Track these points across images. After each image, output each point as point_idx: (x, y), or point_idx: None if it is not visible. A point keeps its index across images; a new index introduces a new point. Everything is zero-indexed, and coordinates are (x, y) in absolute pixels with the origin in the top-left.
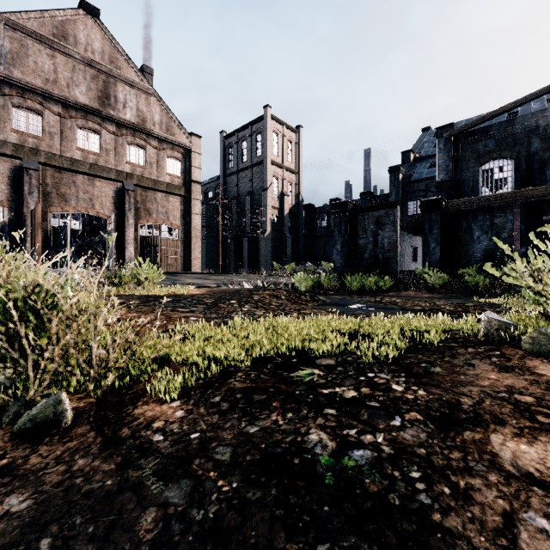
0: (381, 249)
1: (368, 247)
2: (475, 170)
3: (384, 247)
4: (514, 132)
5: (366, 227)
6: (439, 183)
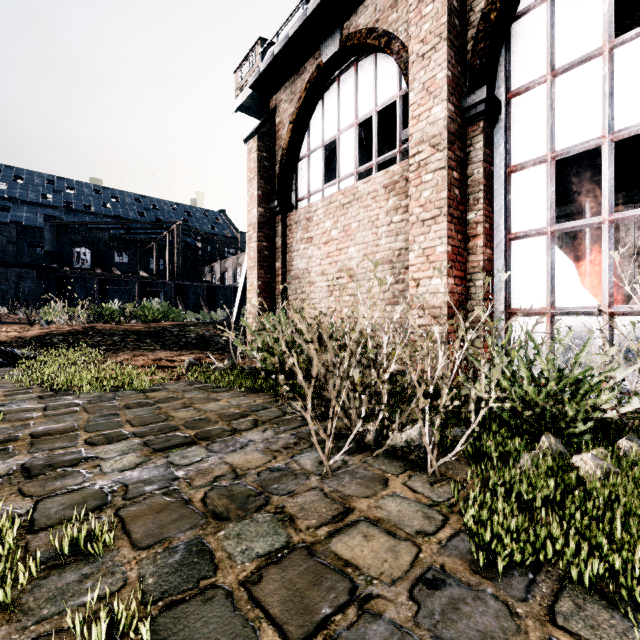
0: (23, 294)
1: (11, 291)
2: (71, 250)
3: (26, 293)
4: (92, 237)
5: (9, 278)
6: (47, 251)
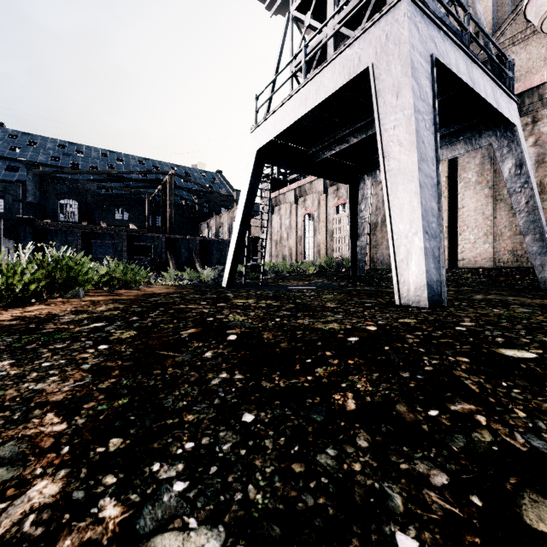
0: None
1: None
2: (56, 202)
3: None
4: (79, 187)
5: None
6: (29, 203)
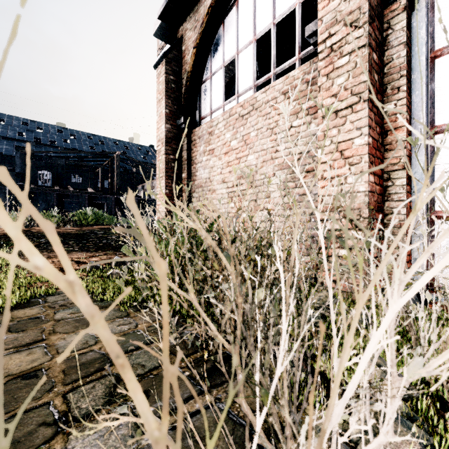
0: None
1: None
2: (36, 172)
3: None
4: (52, 162)
5: None
6: (17, 173)
